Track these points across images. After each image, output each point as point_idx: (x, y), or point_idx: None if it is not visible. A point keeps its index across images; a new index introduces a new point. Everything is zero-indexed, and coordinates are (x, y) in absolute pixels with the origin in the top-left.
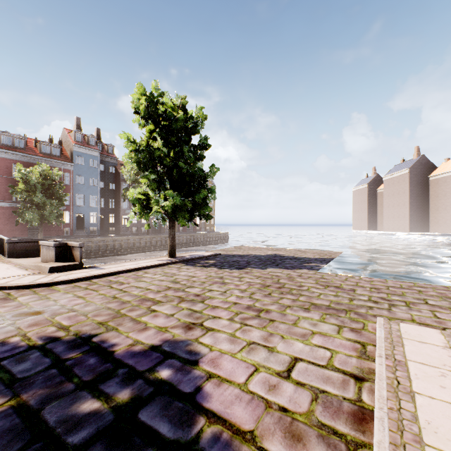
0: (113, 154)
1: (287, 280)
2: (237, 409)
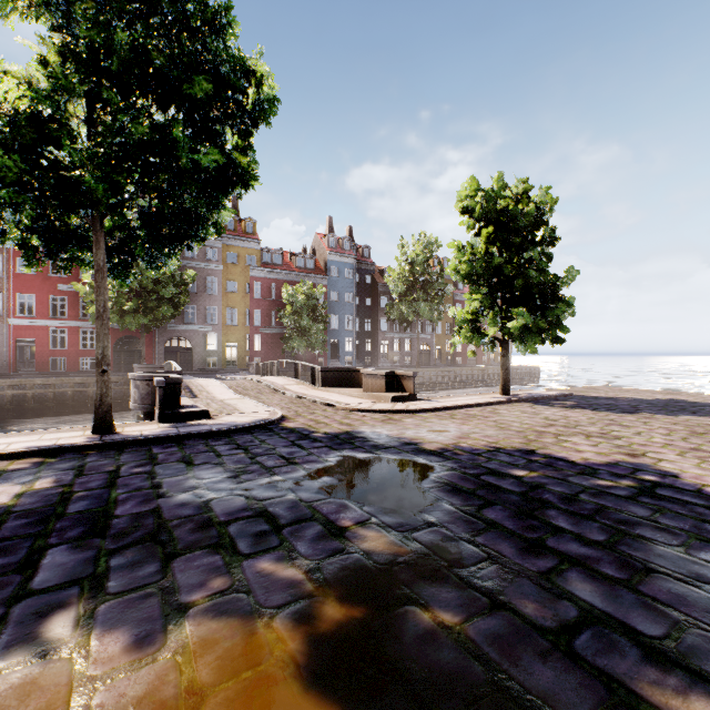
0: (368, 258)
1: None
2: None
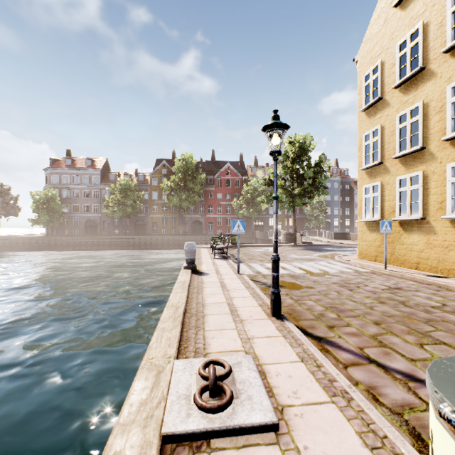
0: (347, 175)
1: None
2: None
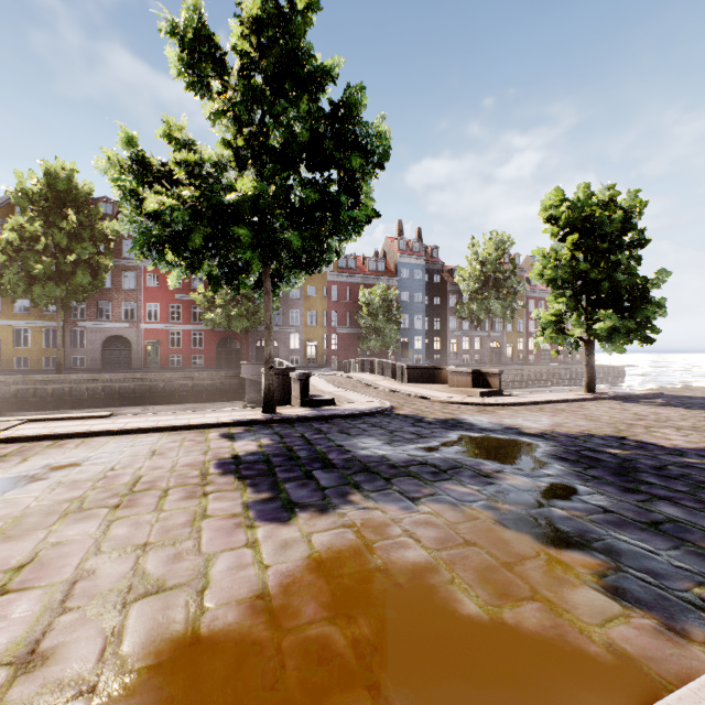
0: (437, 258)
1: None
2: None
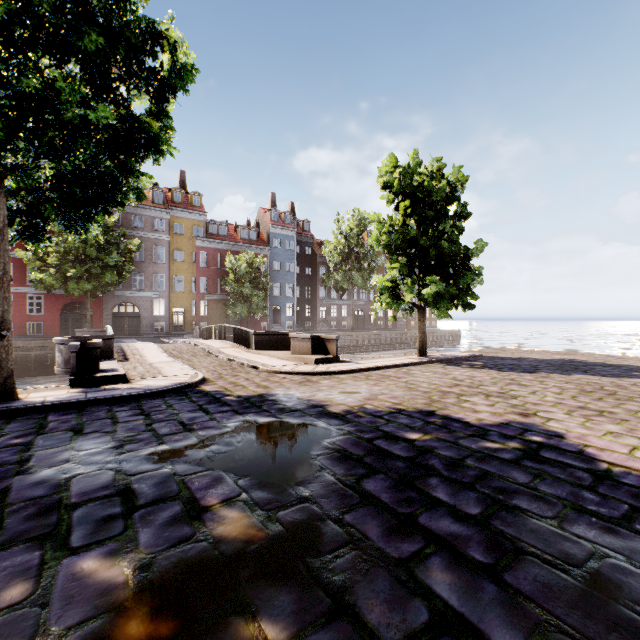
0: (308, 232)
1: (616, 388)
2: (634, 464)
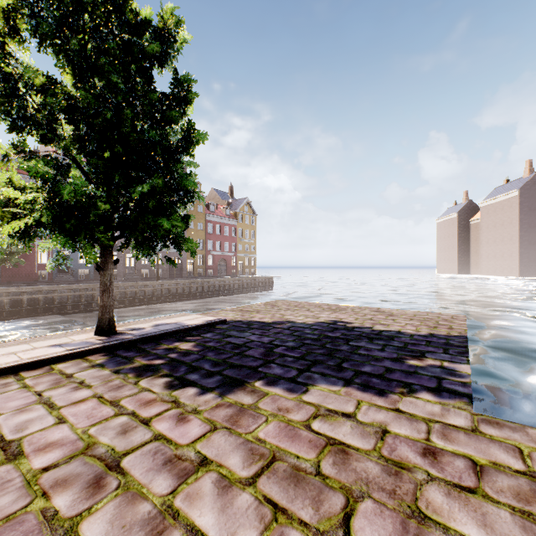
0: None
1: (392, 512)
2: None
